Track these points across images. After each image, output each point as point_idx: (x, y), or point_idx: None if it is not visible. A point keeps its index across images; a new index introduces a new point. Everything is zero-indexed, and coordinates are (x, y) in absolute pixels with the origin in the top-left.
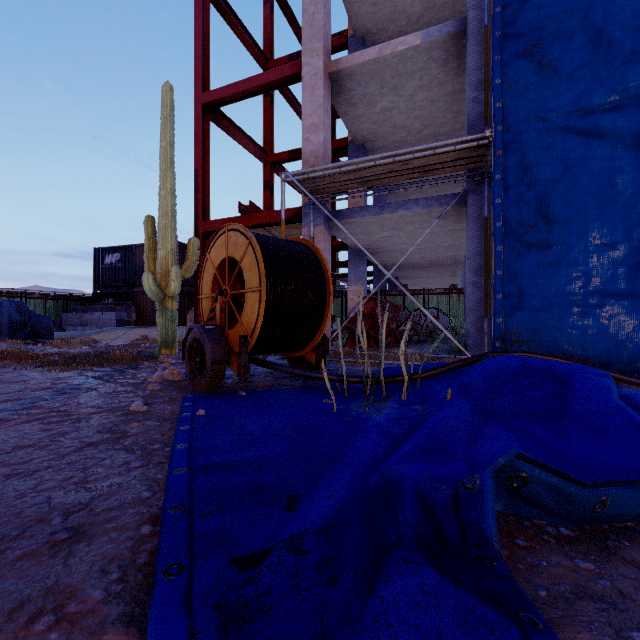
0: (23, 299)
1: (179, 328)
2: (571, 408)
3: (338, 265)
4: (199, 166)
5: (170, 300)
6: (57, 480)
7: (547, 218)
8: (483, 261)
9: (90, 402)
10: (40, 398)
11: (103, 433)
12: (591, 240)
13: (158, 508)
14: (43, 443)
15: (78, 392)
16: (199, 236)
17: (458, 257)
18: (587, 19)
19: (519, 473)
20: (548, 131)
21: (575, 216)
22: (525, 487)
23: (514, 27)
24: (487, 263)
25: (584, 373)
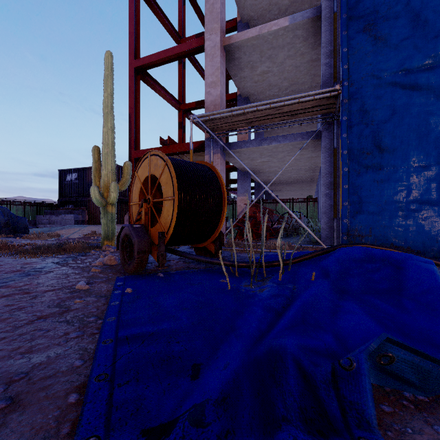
0: (8, 205)
1: (119, 226)
2: (406, 287)
3: (230, 182)
4: (132, 111)
5: (110, 206)
6: (7, 350)
7: (380, 148)
8: (333, 179)
9: (47, 282)
10: (10, 279)
11: (52, 308)
12: (411, 163)
13: (85, 376)
14: (4, 317)
15: (39, 274)
16: (132, 161)
17: (313, 176)
18: (409, 5)
19: (388, 353)
20: (381, 85)
21: (400, 146)
22: (392, 365)
23: (356, 11)
24: (336, 180)
25: (413, 260)
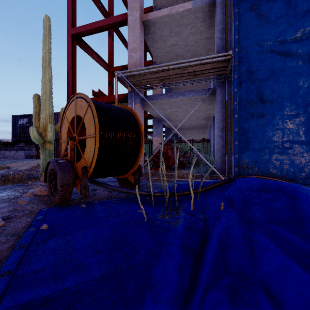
0: None
1: None
2: (305, 216)
3: (147, 127)
4: (70, 69)
5: (48, 144)
6: None
7: (262, 100)
8: (224, 124)
9: None
10: None
11: None
12: (285, 112)
13: None
14: None
15: None
16: None
17: (207, 124)
18: None
19: None
20: (263, 52)
21: (277, 99)
22: None
23: None
24: (227, 125)
25: (303, 190)
